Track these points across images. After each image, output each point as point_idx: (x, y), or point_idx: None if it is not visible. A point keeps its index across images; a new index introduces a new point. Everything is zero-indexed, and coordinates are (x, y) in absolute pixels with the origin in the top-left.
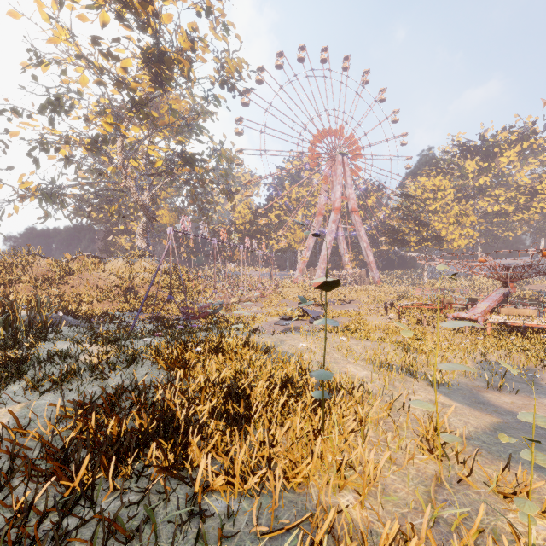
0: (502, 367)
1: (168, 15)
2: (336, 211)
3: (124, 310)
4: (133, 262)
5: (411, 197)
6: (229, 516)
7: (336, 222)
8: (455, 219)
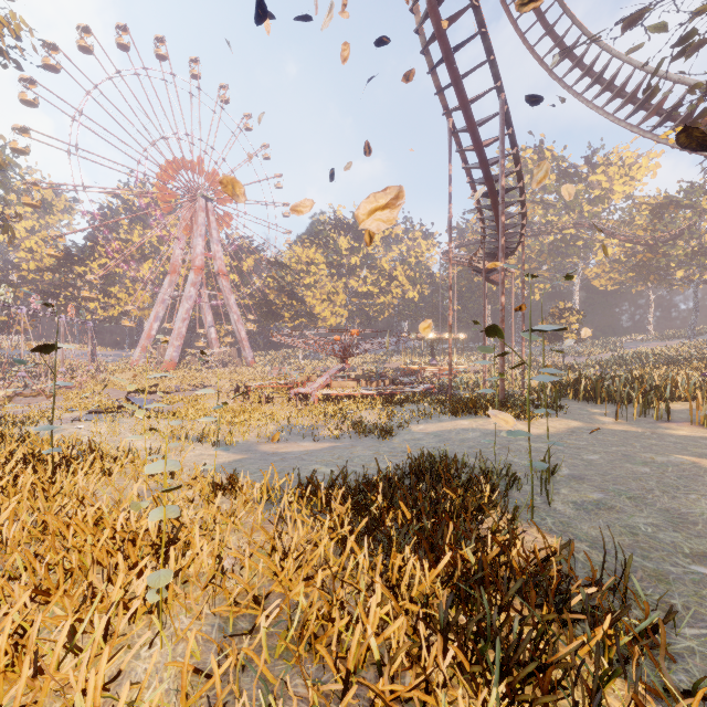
0: (298, 427)
1: None
2: (197, 270)
3: None
4: None
5: (286, 267)
6: None
7: (197, 285)
8: (328, 296)
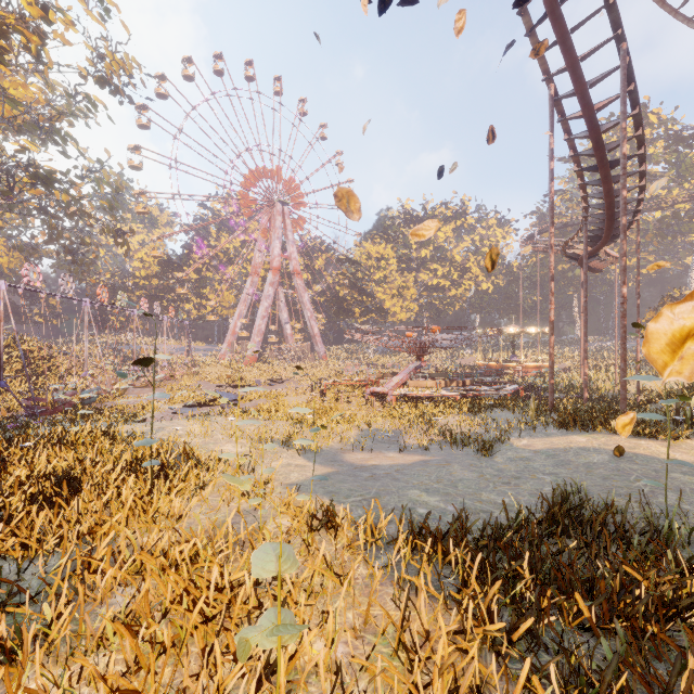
0: (380, 432)
1: None
2: (275, 271)
3: None
4: None
5: (356, 263)
6: (22, 571)
7: (274, 285)
8: (398, 291)
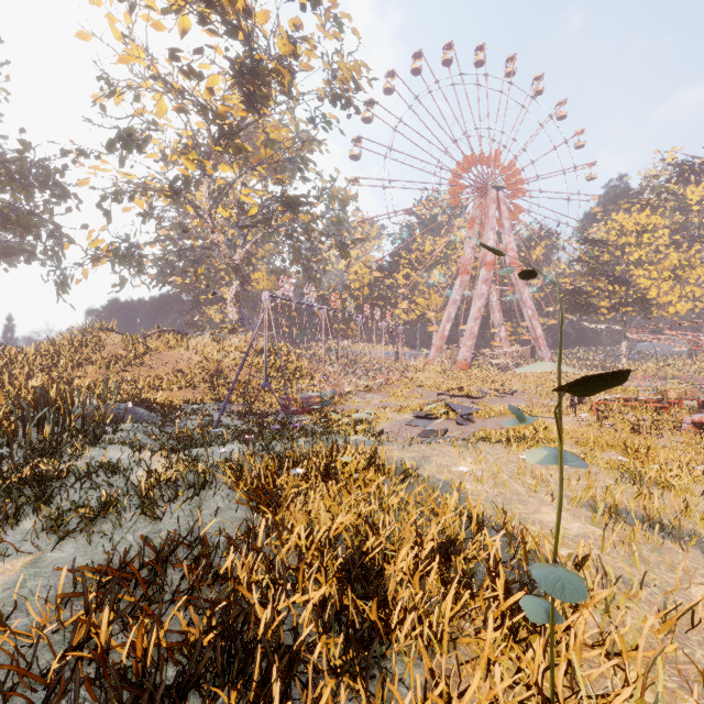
0: None
1: (264, 13)
2: (488, 266)
3: (209, 401)
4: (222, 338)
5: (601, 243)
6: None
7: (488, 282)
8: (672, 273)
